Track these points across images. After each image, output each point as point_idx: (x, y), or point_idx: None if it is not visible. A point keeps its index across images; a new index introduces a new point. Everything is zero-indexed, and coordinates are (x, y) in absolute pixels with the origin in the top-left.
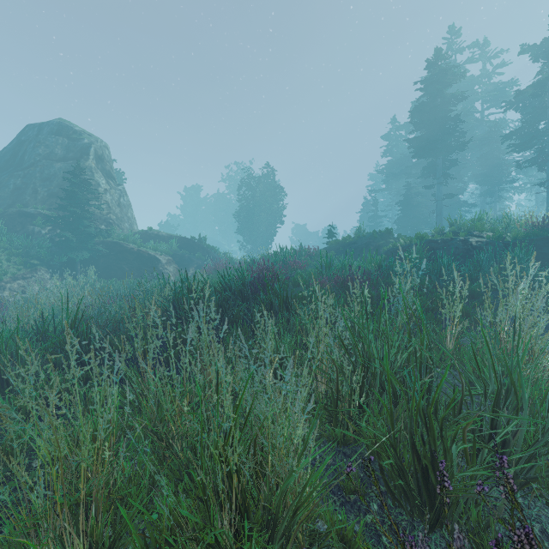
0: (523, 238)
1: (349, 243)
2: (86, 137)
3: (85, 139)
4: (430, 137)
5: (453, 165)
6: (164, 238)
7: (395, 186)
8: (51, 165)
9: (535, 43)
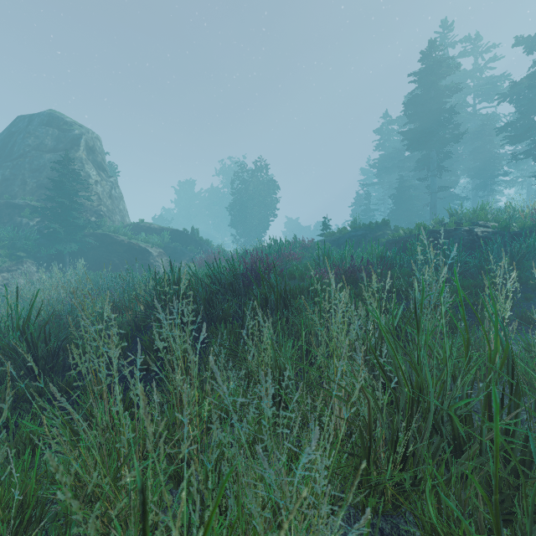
0: (532, 228)
1: (345, 234)
2: (76, 128)
3: (76, 130)
4: (424, 129)
5: (447, 158)
6: (156, 230)
7: (387, 180)
8: (40, 156)
9: (530, 35)
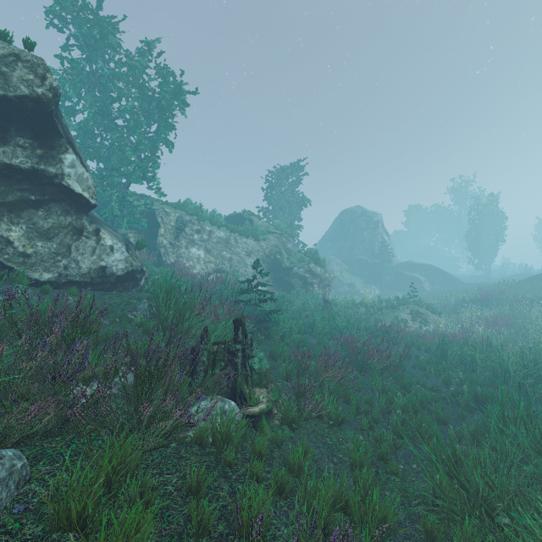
0: None
1: None
2: (375, 216)
3: (375, 217)
4: None
5: None
6: (417, 265)
7: None
8: (362, 234)
9: None
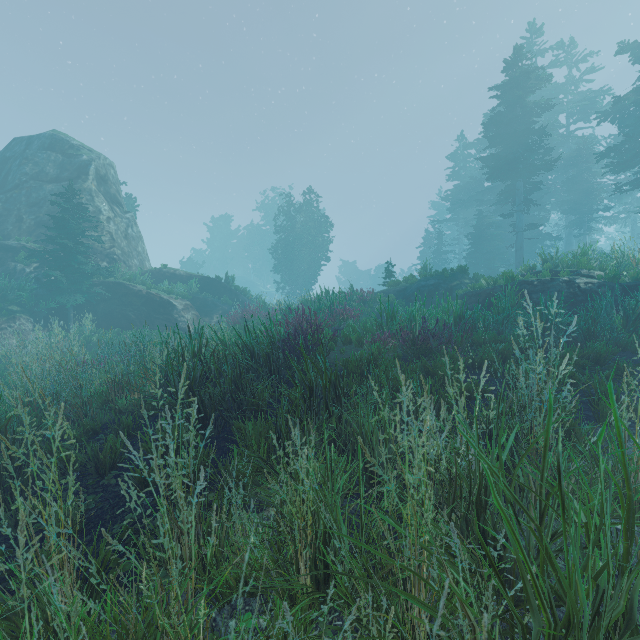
0: None
1: (412, 284)
2: (85, 153)
3: (84, 155)
4: (508, 155)
5: (536, 190)
6: (182, 277)
7: (462, 216)
8: (40, 187)
9: (636, 40)
